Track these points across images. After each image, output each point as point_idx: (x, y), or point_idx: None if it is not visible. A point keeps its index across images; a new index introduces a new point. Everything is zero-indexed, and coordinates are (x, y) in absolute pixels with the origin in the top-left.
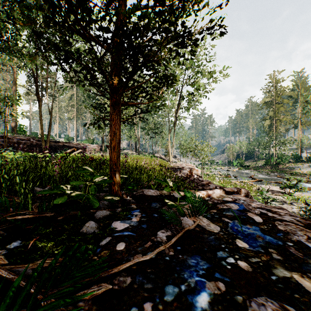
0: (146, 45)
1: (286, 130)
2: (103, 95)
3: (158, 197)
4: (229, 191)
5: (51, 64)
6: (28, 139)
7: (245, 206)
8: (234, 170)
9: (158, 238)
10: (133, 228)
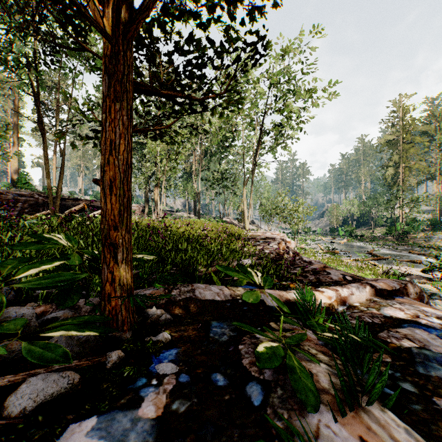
0: None
1: (417, 184)
2: (85, 50)
3: (227, 305)
4: (383, 290)
5: None
6: (31, 195)
7: None
8: (342, 242)
9: None
10: None
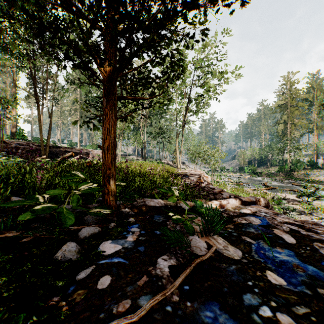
0: (141, 2)
1: (301, 135)
2: (94, 85)
3: (162, 208)
4: (246, 201)
5: (26, 42)
6: (27, 144)
7: (268, 221)
8: (246, 177)
9: (158, 270)
10: (127, 252)
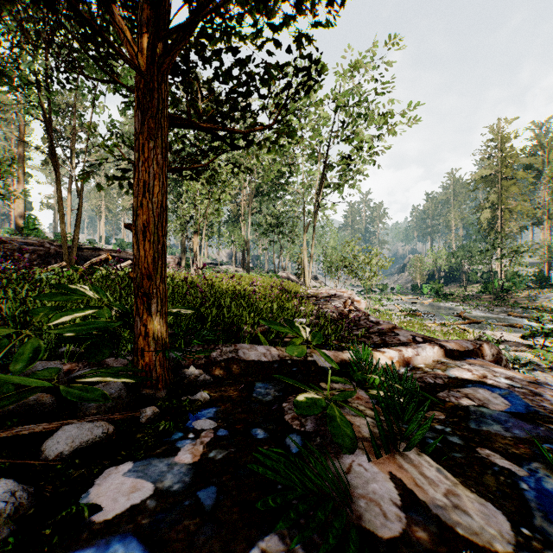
0: None
1: (520, 230)
2: (116, 82)
3: (274, 366)
4: (454, 350)
5: None
6: (41, 244)
7: (526, 400)
8: (426, 302)
9: None
10: (162, 511)
